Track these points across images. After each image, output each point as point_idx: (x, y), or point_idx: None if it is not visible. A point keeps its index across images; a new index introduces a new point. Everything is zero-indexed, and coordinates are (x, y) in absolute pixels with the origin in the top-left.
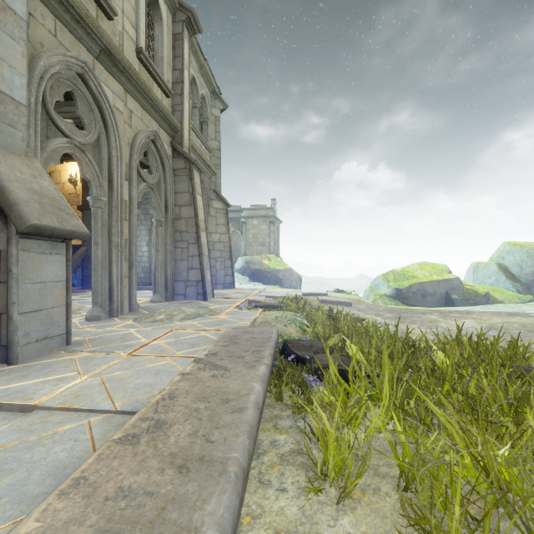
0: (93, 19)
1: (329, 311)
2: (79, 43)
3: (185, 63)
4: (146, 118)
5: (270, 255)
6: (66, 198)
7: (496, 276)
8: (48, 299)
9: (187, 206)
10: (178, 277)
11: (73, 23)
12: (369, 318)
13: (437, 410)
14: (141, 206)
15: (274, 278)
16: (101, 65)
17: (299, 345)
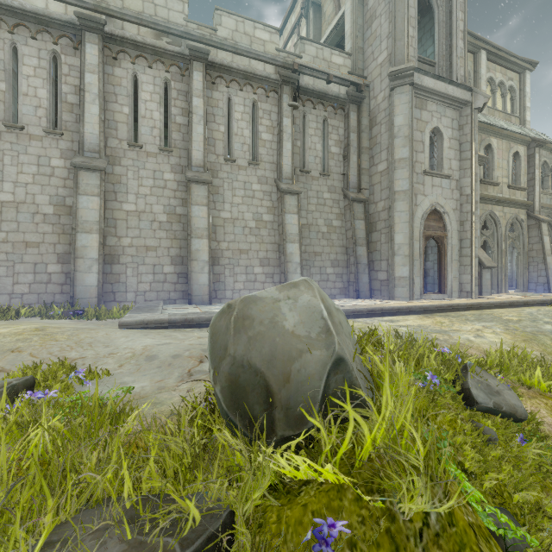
0: (493, 196)
1: None
2: (488, 205)
3: (536, 167)
4: (512, 211)
5: None
6: None
7: None
8: (487, 283)
9: (536, 244)
10: (531, 281)
11: (487, 201)
12: None
13: None
14: None
15: None
16: (494, 205)
17: None
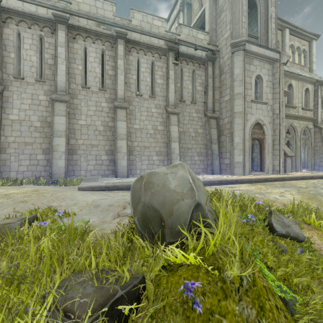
0: (293, 114)
1: None
2: (290, 119)
3: (319, 97)
4: (304, 123)
5: None
6: None
7: None
8: (289, 165)
9: (319, 142)
10: (316, 164)
11: (289, 117)
12: None
13: None
14: None
15: None
16: (293, 120)
17: None
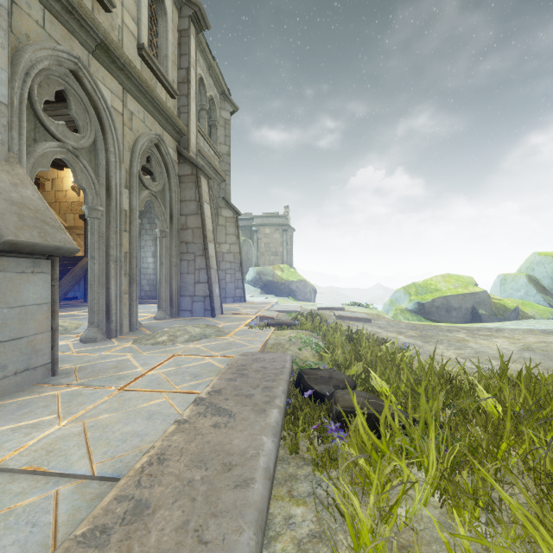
0: (87, 10)
1: (348, 331)
2: (72, 37)
3: (192, 62)
4: (149, 121)
5: (283, 266)
6: (69, 207)
7: (526, 289)
8: (30, 325)
9: (193, 215)
10: (185, 292)
11: (65, 14)
12: (390, 336)
13: (510, 501)
14: (146, 215)
15: (288, 289)
16: (97, 61)
17: (317, 377)
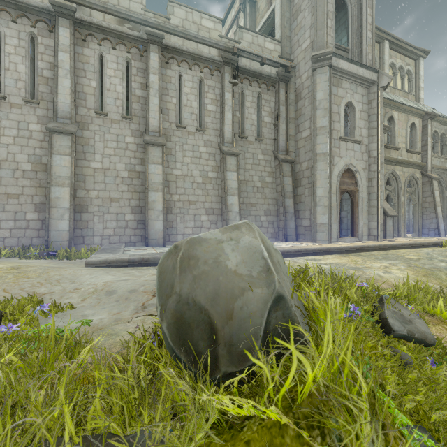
0: (395, 159)
1: None
2: (391, 165)
3: (428, 135)
4: (409, 170)
5: None
6: None
7: None
8: (390, 229)
9: (429, 197)
10: (424, 227)
11: (390, 163)
12: None
13: None
14: None
15: None
16: (395, 166)
17: None
